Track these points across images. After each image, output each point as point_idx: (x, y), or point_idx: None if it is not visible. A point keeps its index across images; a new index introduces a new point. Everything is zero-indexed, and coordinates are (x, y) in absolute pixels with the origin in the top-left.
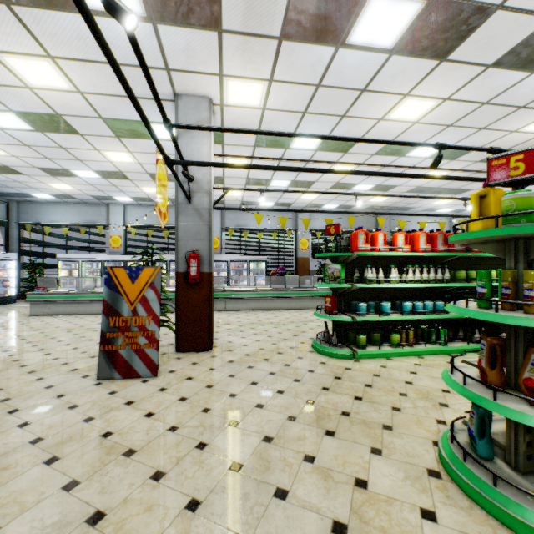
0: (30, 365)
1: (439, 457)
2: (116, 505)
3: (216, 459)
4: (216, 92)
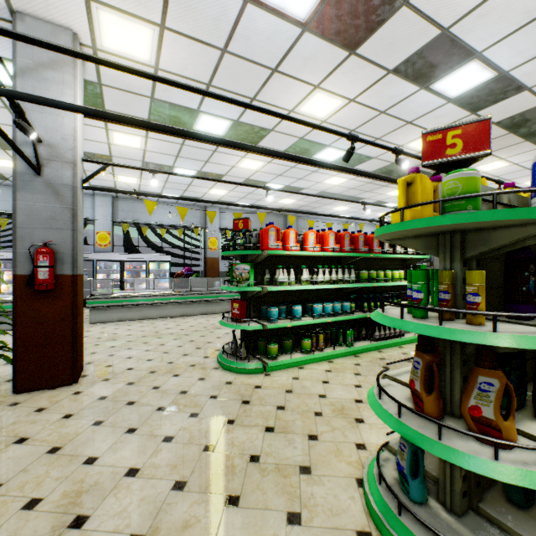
0: None
1: (367, 506)
2: None
3: None
4: (83, 24)
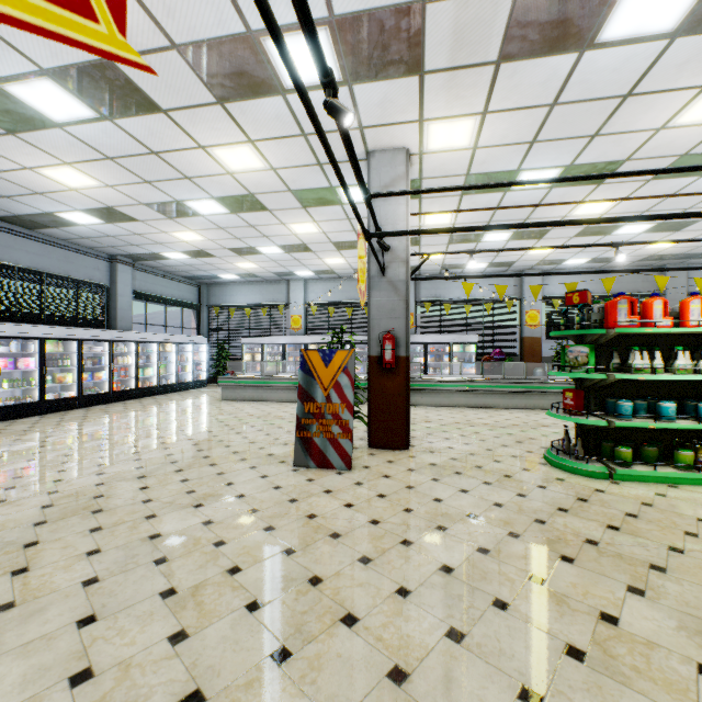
0: (233, 446)
1: None
2: (330, 575)
3: (423, 558)
4: (414, 140)
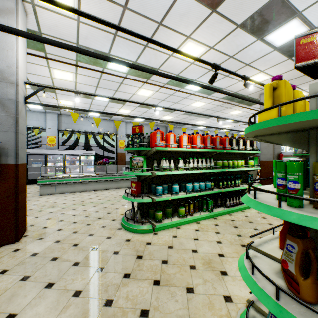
0: None
1: None
2: None
3: None
4: None
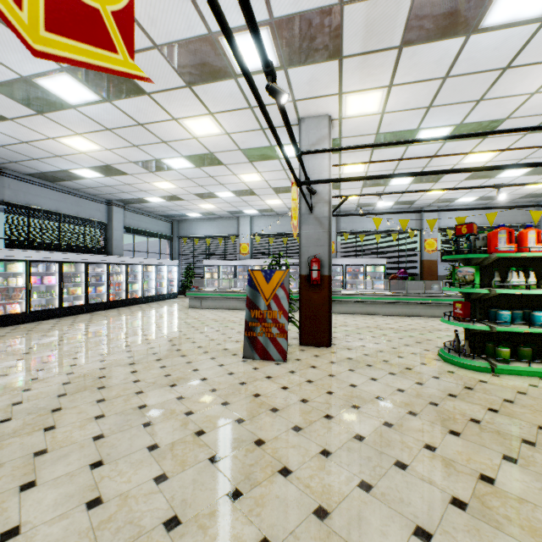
0: (197, 342)
1: None
2: (270, 438)
3: (341, 428)
4: (335, 109)
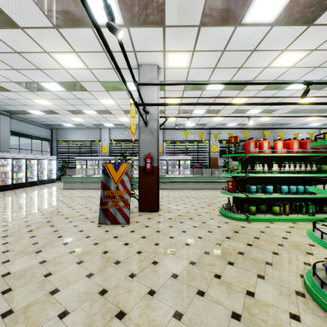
0: (65, 215)
1: (304, 285)
2: (112, 287)
3: (163, 270)
4: (161, 61)
